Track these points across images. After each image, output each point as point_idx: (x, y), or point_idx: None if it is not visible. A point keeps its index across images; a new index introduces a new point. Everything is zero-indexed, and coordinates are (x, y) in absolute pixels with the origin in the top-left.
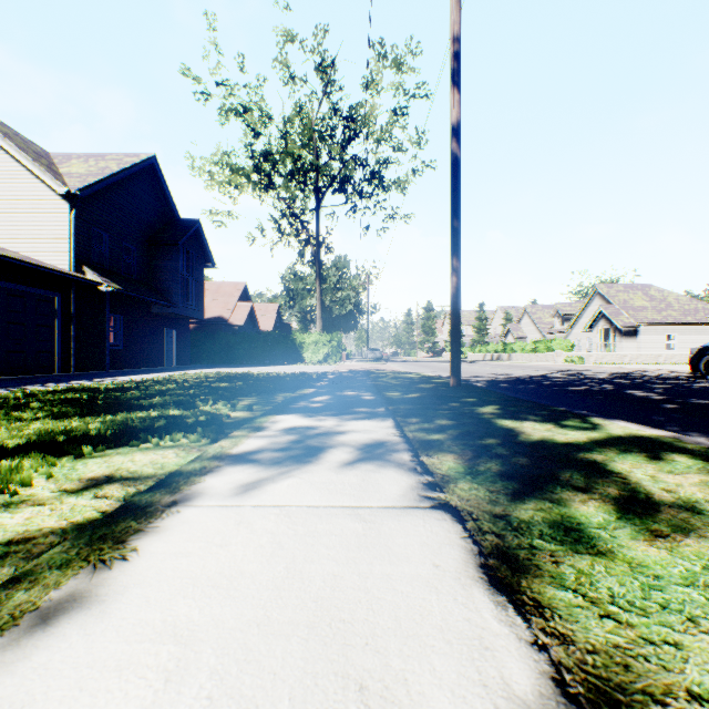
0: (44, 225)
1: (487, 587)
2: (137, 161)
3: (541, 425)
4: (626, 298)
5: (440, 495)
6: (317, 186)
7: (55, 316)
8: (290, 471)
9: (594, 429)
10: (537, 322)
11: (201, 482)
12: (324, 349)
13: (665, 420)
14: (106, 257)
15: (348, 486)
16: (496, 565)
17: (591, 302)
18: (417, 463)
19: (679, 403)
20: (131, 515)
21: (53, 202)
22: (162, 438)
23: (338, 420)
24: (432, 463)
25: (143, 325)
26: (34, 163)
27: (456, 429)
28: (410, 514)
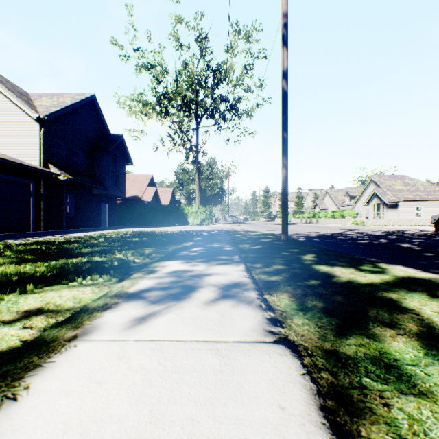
0: (24, 138)
1: (330, 436)
2: (83, 98)
3: (346, 269)
4: (390, 184)
5: (280, 330)
6: (196, 114)
7: (31, 195)
8: (169, 307)
9: (383, 272)
10: (334, 199)
11: (100, 317)
12: (201, 216)
13: (427, 264)
14: (64, 158)
15: (210, 321)
16: (335, 408)
17: (368, 187)
18: (261, 300)
19: (433, 252)
20: (36, 350)
21: (30, 123)
22: (85, 278)
23: (207, 265)
24: (273, 301)
25: (87, 201)
26: (18, 99)
27: (288, 272)
28: (258, 349)
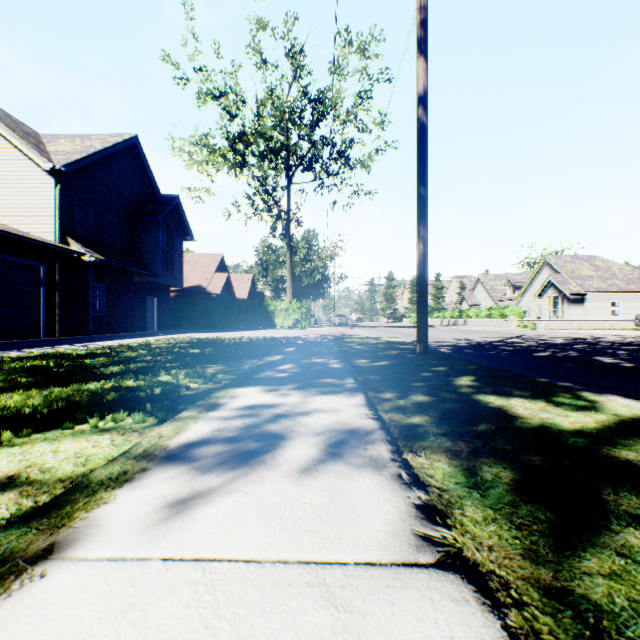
0: (31, 199)
1: None
2: (120, 140)
3: (531, 403)
4: (573, 268)
5: (445, 534)
6: (287, 165)
7: (41, 284)
8: (235, 479)
9: (595, 408)
10: (490, 291)
11: (108, 502)
12: (294, 315)
13: None
14: (91, 229)
15: (310, 513)
16: None
17: (540, 272)
18: (400, 465)
19: None
20: None
21: (40, 177)
22: (104, 417)
23: (303, 395)
24: (420, 466)
25: (126, 293)
26: (21, 141)
27: (437, 408)
28: (407, 585)
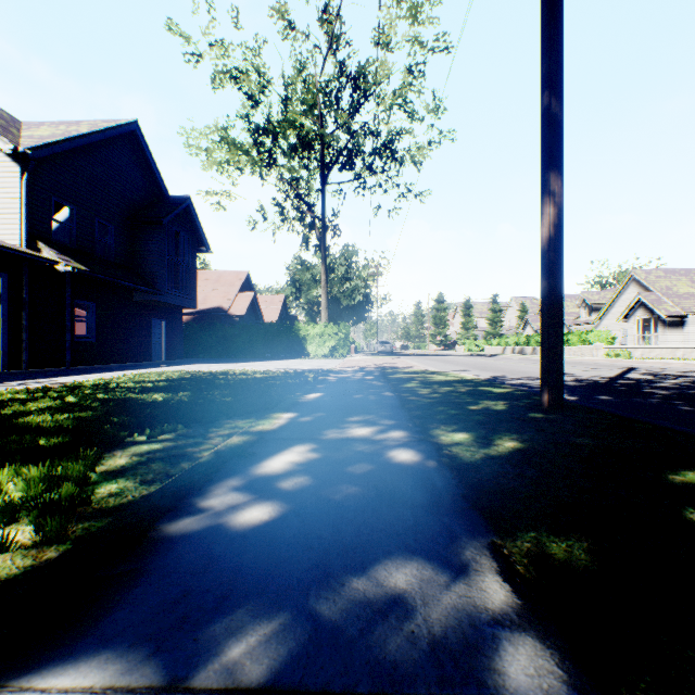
0: None
1: None
2: (114, 125)
3: None
4: (668, 284)
5: None
6: (322, 160)
7: None
8: None
9: None
10: None
11: None
12: (329, 342)
13: None
14: (73, 234)
15: None
16: None
17: (624, 290)
18: None
19: None
20: None
21: (1, 164)
22: None
23: None
24: None
25: (123, 314)
26: None
27: None
28: None
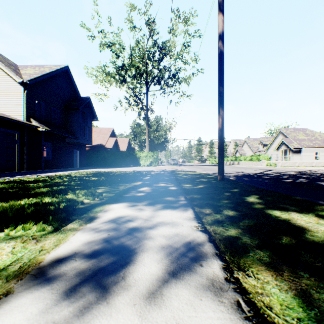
0: (11, 98)
1: None
2: (59, 68)
3: (307, 217)
4: (295, 135)
5: None
6: (146, 81)
7: (16, 143)
8: (84, 310)
9: None
10: (251, 147)
11: None
12: (150, 159)
13: None
14: (43, 114)
15: None
16: None
17: (277, 137)
18: (235, 288)
19: None
20: None
21: (16, 86)
22: (18, 226)
23: (152, 209)
24: (254, 290)
25: (62, 147)
26: (6, 67)
27: (244, 221)
28: None
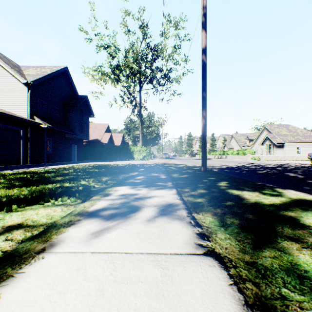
0: (16, 97)
1: None
2: (59, 69)
3: (252, 193)
4: (278, 130)
5: (208, 243)
6: (140, 80)
7: (21, 138)
8: (119, 223)
9: (281, 195)
10: (238, 141)
11: (65, 232)
12: (143, 153)
13: (311, 189)
14: (45, 112)
15: (151, 236)
16: None
17: (262, 133)
18: (191, 218)
19: None
20: (10, 262)
21: (20, 87)
22: (57, 199)
23: (148, 189)
24: (199, 218)
25: (62, 142)
26: (12, 69)
27: (209, 195)
28: (191, 261)
